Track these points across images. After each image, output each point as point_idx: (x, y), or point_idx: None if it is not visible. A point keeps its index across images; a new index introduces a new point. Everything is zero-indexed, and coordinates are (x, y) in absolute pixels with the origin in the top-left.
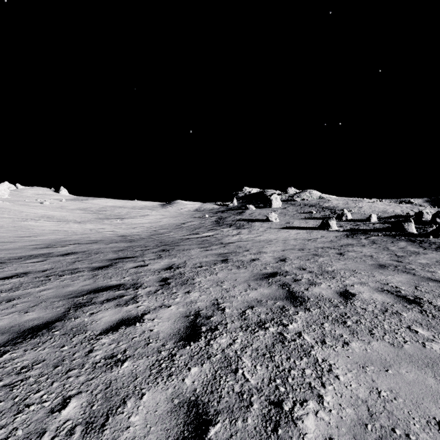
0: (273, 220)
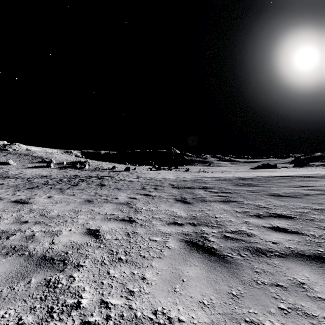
0: (13, 164)
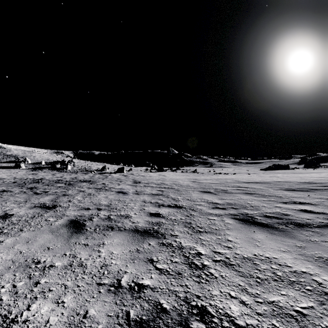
0: None
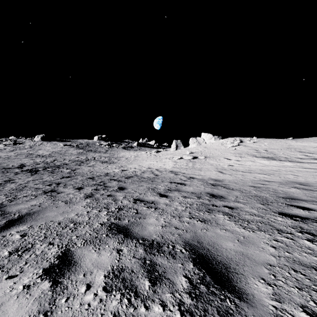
0: None
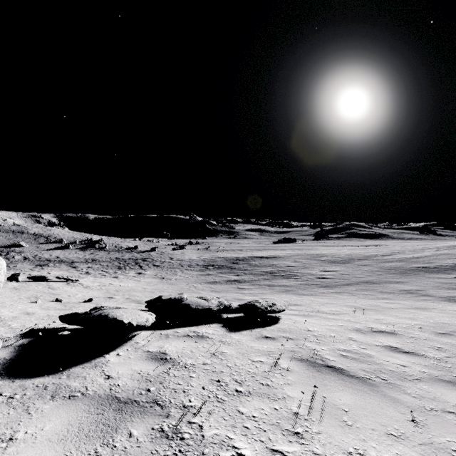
0: (26, 246)
